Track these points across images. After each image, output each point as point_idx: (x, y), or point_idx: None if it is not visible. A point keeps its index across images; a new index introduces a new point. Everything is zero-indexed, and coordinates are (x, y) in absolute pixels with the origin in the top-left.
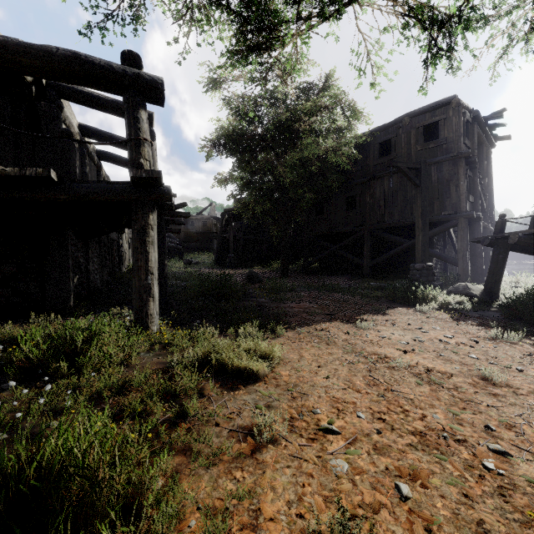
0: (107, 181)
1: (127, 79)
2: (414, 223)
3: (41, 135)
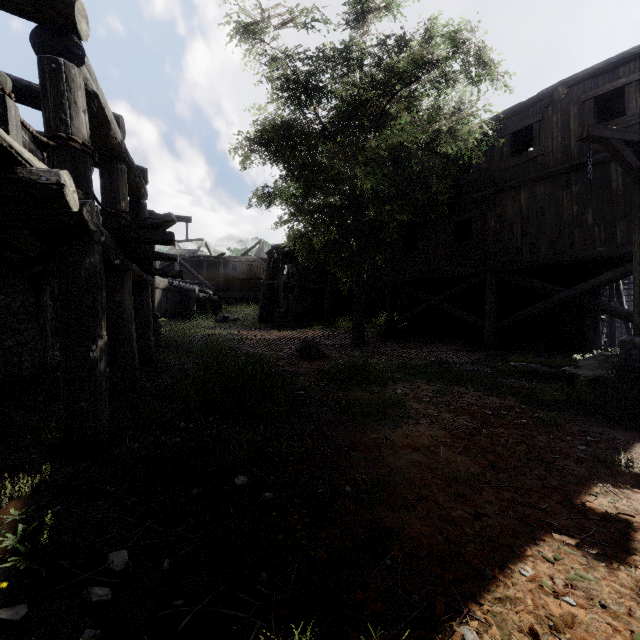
0: None
1: None
2: (576, 259)
3: None
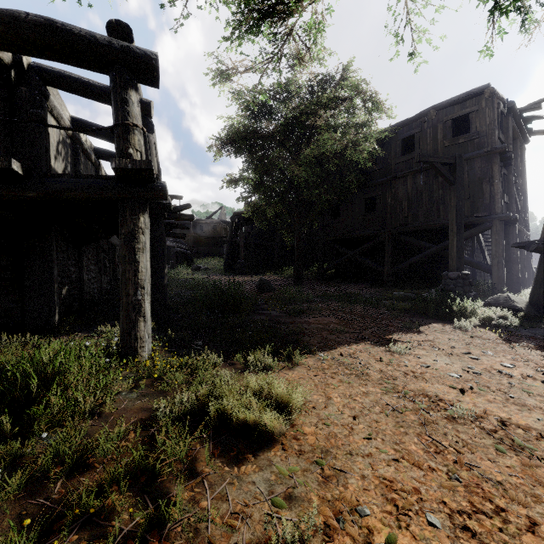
0: (87, 175)
1: (113, 53)
2: (441, 226)
3: (5, 119)
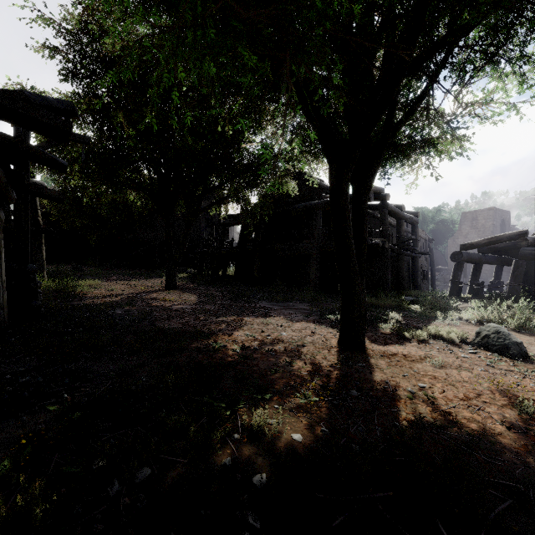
0: None
1: None
2: None
3: None
